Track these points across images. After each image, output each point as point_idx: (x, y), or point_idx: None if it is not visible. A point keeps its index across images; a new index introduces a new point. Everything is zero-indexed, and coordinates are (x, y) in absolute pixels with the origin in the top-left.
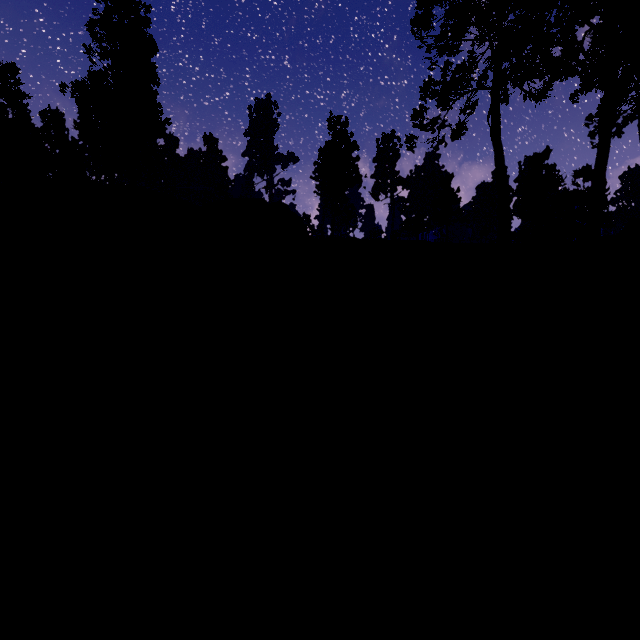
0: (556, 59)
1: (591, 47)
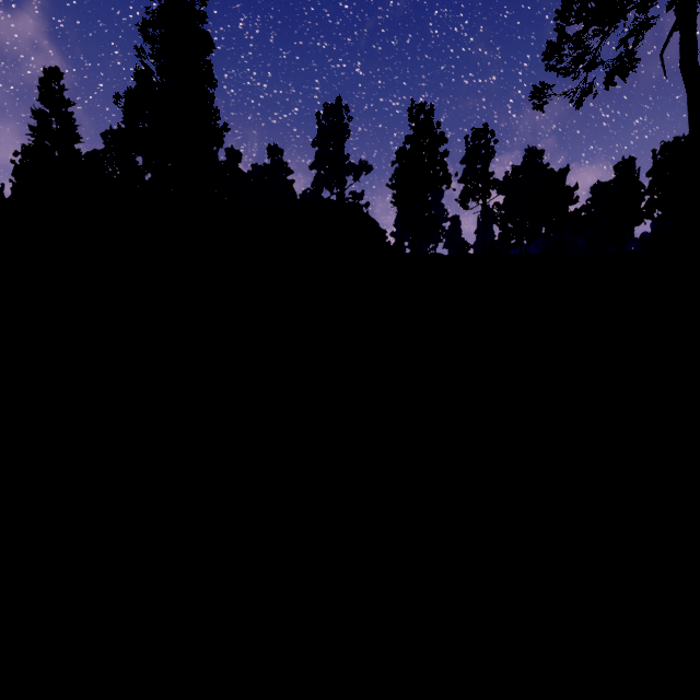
0: None
1: None
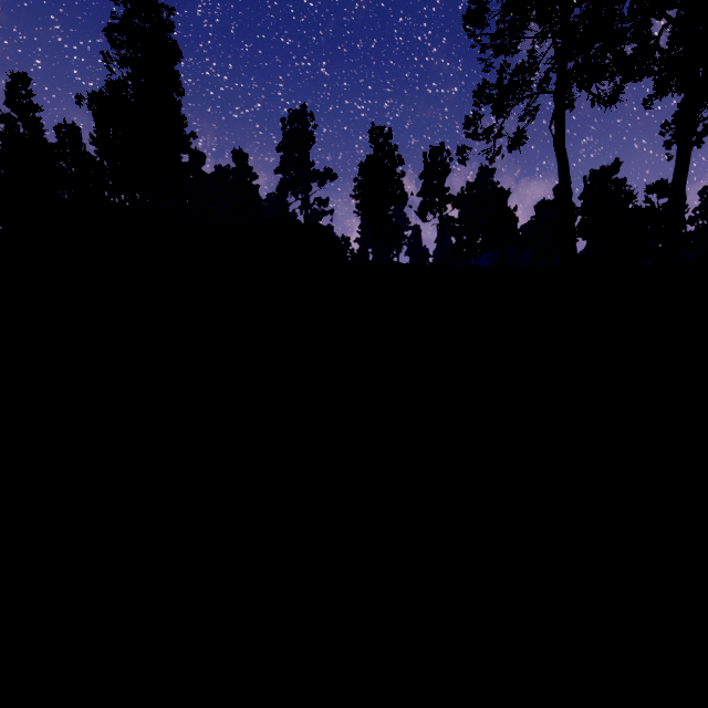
0: (629, 58)
1: (670, 43)
